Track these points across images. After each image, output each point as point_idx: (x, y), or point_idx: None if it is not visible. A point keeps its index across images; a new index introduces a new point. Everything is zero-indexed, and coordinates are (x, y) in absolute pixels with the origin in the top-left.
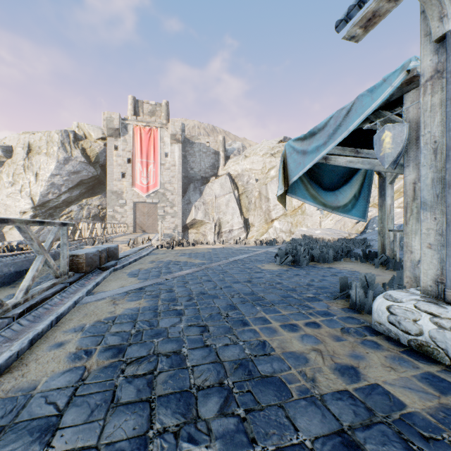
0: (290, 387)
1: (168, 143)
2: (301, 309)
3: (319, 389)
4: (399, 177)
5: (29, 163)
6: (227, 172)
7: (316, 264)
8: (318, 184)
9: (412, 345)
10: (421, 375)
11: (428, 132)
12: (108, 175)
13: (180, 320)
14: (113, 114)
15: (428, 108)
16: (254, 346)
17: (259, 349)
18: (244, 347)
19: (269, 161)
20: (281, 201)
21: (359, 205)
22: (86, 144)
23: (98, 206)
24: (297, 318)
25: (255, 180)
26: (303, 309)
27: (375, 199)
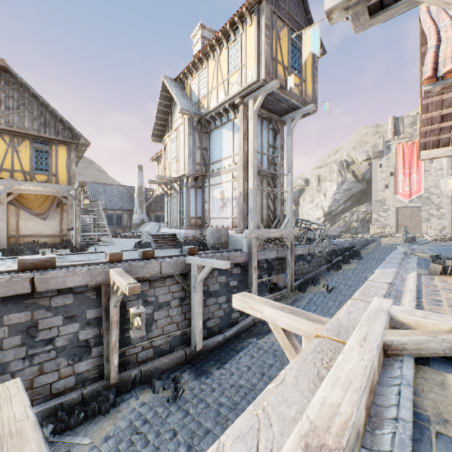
0: None
1: None
2: None
3: None
4: None
5: (319, 188)
6: None
7: None
8: None
9: None
10: None
11: None
12: (372, 188)
13: None
14: (377, 141)
15: None
16: None
17: None
18: None
19: None
20: None
21: None
22: (354, 167)
23: (364, 212)
24: None
25: None
26: None
27: None
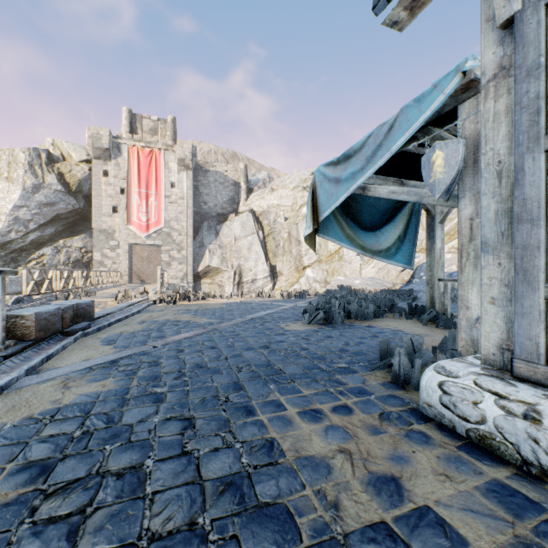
0: (300, 522)
1: (175, 170)
2: (329, 386)
3: (343, 523)
4: (450, 217)
5: None
6: (249, 208)
7: (353, 322)
8: (355, 223)
9: (472, 437)
10: (486, 485)
11: (491, 149)
12: (94, 208)
13: (157, 410)
14: (101, 130)
15: (490, 118)
16: (257, 449)
17: (263, 455)
18: (242, 451)
19: (301, 195)
20: (310, 242)
21: (404, 249)
22: (64, 167)
23: (80, 249)
24: (322, 400)
25: (284, 218)
26: (332, 386)
27: (422, 242)
